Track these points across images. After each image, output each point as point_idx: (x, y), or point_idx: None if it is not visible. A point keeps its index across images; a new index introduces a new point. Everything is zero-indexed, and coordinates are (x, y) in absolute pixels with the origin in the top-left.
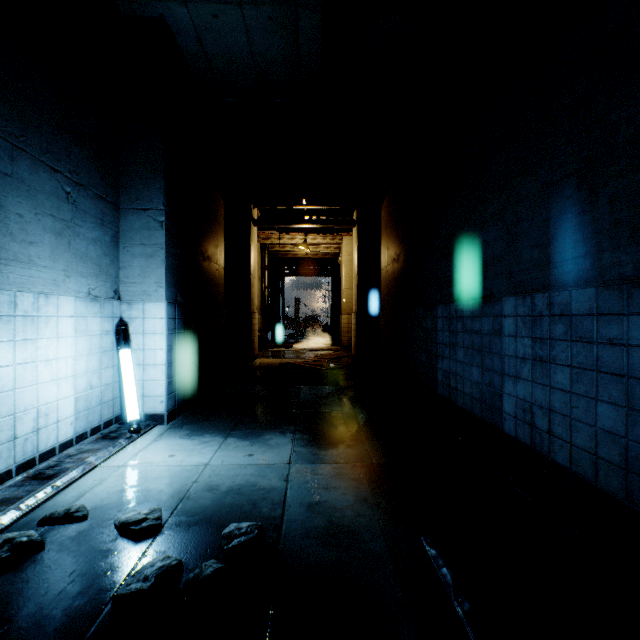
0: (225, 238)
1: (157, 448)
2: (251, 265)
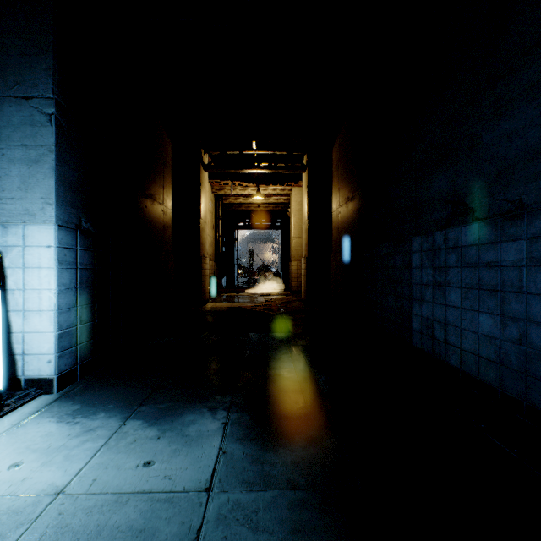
0: (173, 180)
1: (5, 445)
2: (201, 209)
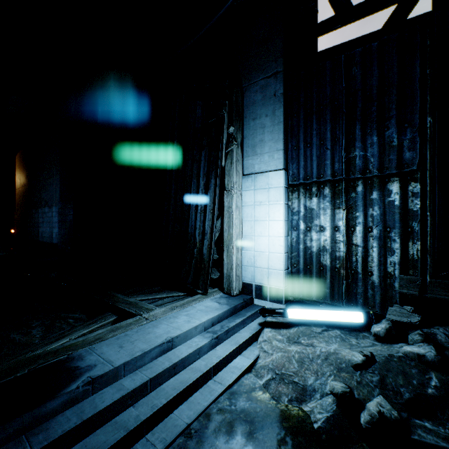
0: None
1: None
2: None
